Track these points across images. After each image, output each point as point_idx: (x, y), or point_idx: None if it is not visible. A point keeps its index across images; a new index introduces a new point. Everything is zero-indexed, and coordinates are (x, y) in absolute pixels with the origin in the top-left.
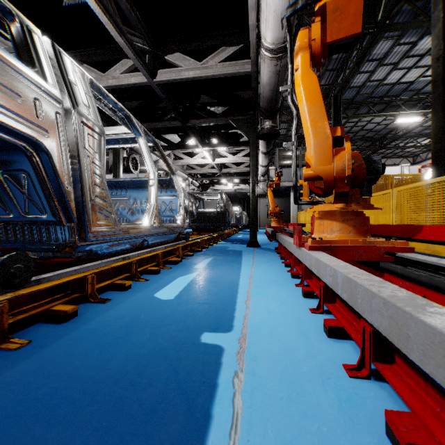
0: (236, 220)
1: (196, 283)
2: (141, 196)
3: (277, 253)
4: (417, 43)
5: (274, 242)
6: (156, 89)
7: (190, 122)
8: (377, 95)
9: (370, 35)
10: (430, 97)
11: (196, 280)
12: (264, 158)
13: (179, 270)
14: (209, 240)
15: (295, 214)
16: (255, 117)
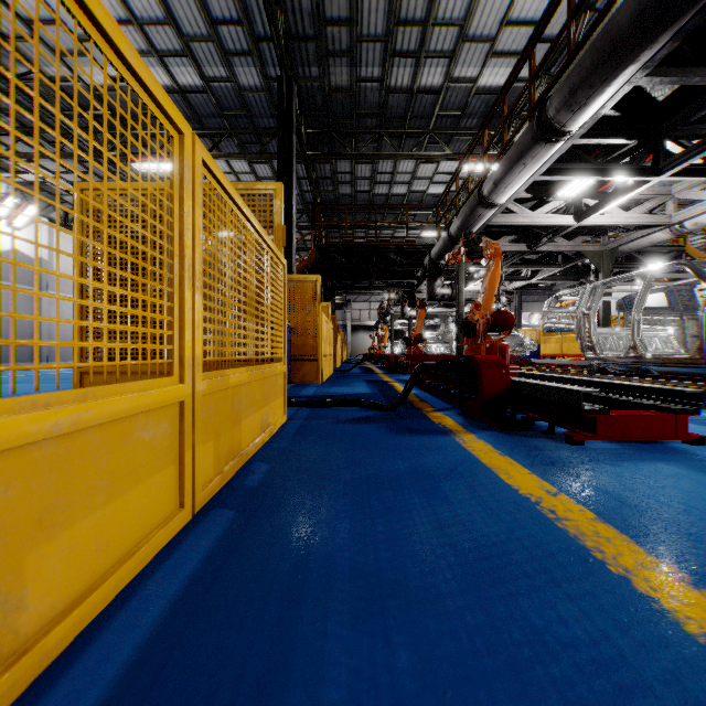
0: None
1: None
2: None
3: None
4: None
5: None
6: None
7: None
8: None
9: None
10: None
11: None
12: None
13: None
14: None
15: None
16: None
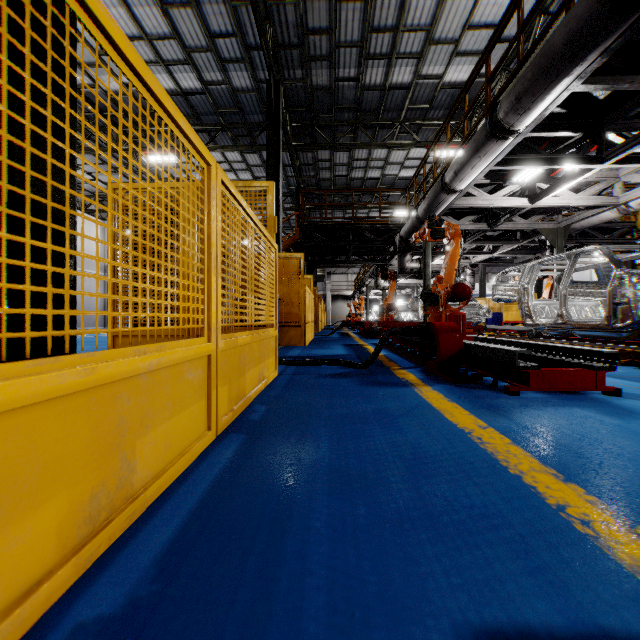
0: None
1: None
2: None
3: None
4: None
5: None
6: None
7: None
8: None
9: None
10: None
11: None
12: None
13: None
14: None
15: None
16: None
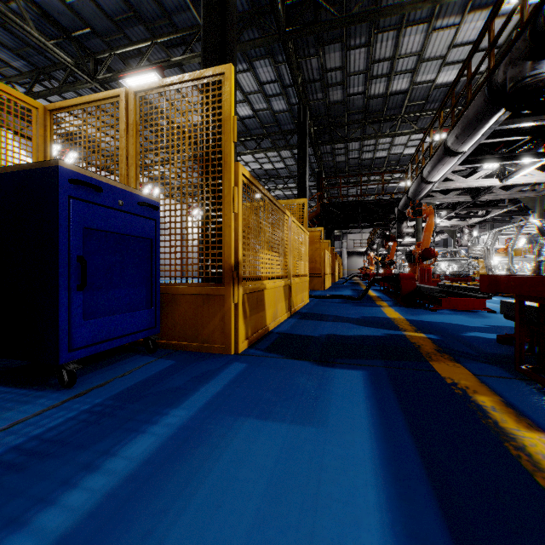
0: None
1: None
2: None
3: None
4: None
5: None
6: None
7: None
8: None
9: None
10: None
11: None
12: None
13: None
14: None
15: None
16: None
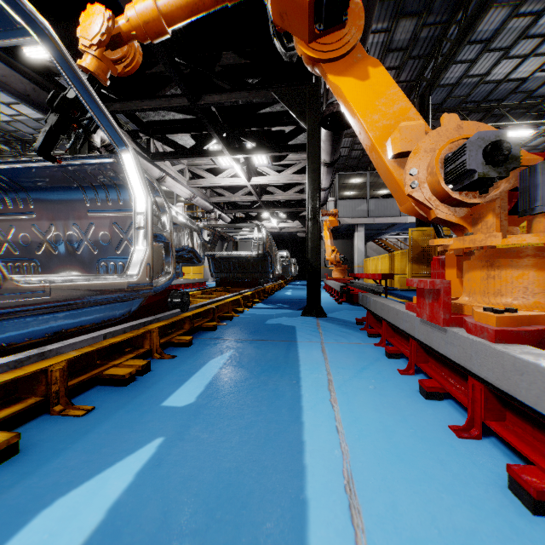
0: (282, 269)
1: None
2: (65, 211)
3: (367, 335)
4: (543, 14)
5: (344, 304)
6: None
7: (204, 98)
8: (474, 99)
9: None
10: (544, 103)
11: None
12: (325, 175)
13: (100, 429)
14: (237, 302)
15: (361, 261)
16: (317, 84)
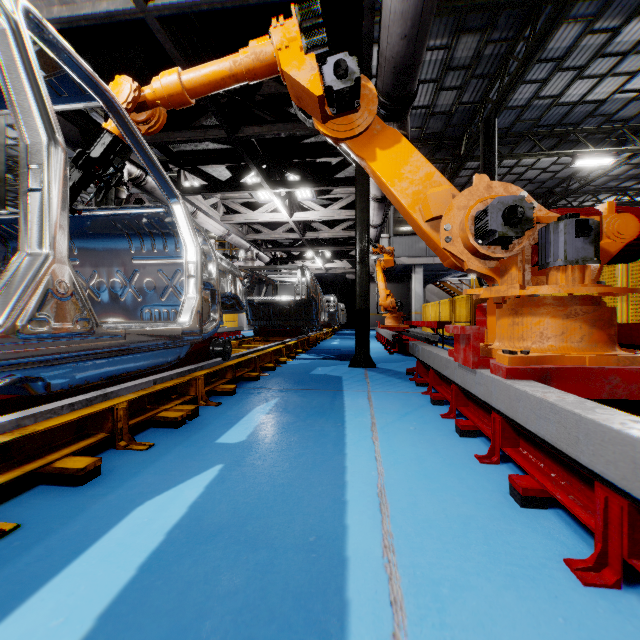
0: (329, 316)
1: (179, 555)
2: (109, 258)
3: (415, 384)
4: (620, 31)
5: (397, 355)
6: (158, 34)
7: (244, 130)
8: (546, 123)
9: (553, 8)
10: (626, 128)
11: (189, 528)
12: (377, 211)
13: (165, 459)
14: (279, 352)
15: (419, 307)
16: None
